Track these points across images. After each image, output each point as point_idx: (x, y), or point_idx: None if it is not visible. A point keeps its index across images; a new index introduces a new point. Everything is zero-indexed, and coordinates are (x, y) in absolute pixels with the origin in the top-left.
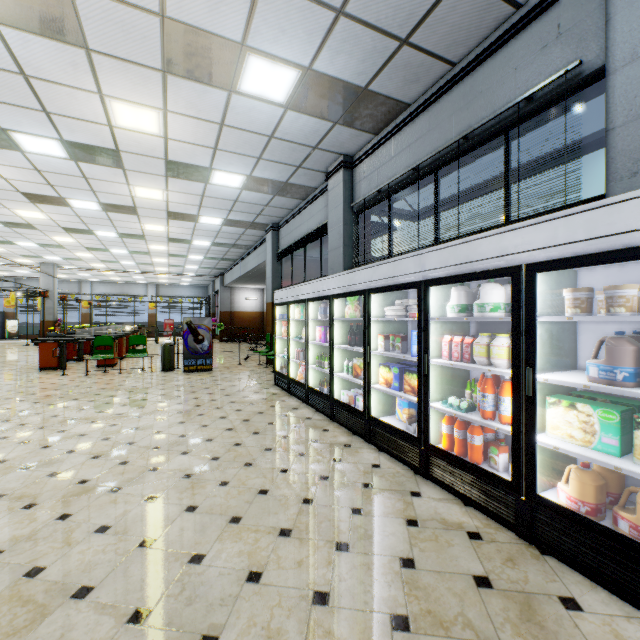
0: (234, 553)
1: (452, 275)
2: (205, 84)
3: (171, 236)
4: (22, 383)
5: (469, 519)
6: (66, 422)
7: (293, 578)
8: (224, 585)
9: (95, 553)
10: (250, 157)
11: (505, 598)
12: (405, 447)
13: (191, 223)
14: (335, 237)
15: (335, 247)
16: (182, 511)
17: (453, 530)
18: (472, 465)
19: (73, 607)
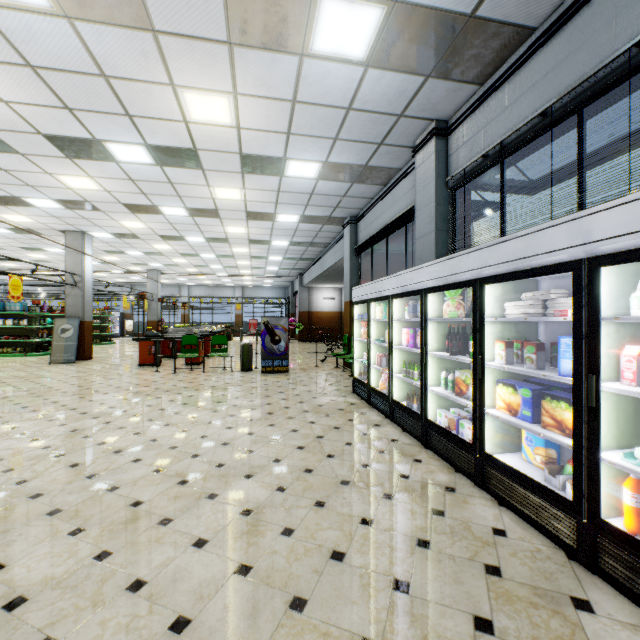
0: None
1: None
2: (274, 51)
3: (251, 238)
4: (122, 378)
5: None
6: (143, 423)
7: None
8: None
9: (116, 629)
10: (325, 139)
11: None
12: (547, 510)
13: (269, 222)
14: (424, 221)
15: (424, 233)
16: (231, 572)
17: None
18: None
19: None
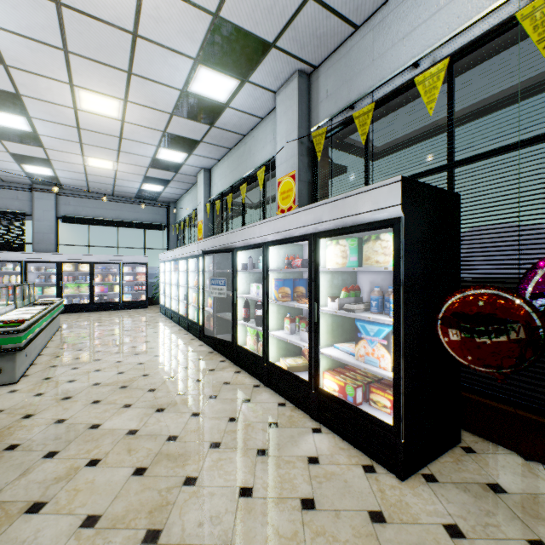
0: None
1: None
2: None
3: None
4: None
5: None
6: None
7: None
8: None
9: None
10: None
11: None
12: None
13: None
14: None
15: None
16: None
17: None
18: None
19: None
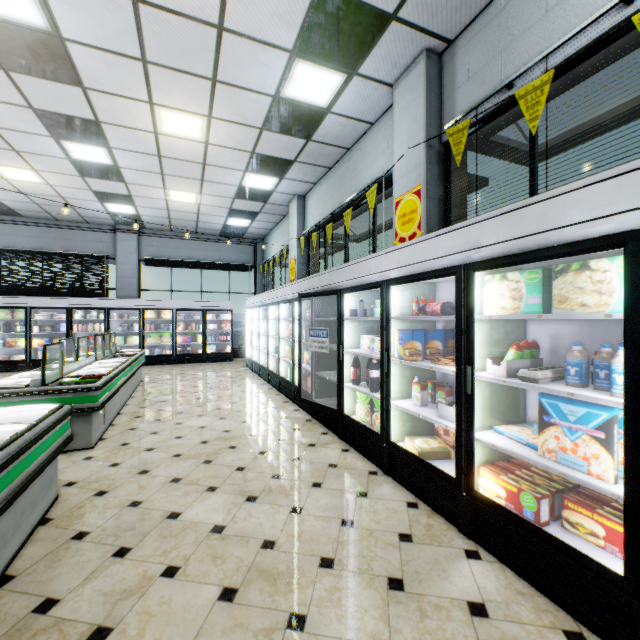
0: None
1: (84, 307)
2: None
3: None
4: None
5: None
6: None
7: None
8: None
9: None
10: None
11: None
12: None
13: None
14: None
15: None
16: None
17: None
18: None
19: None
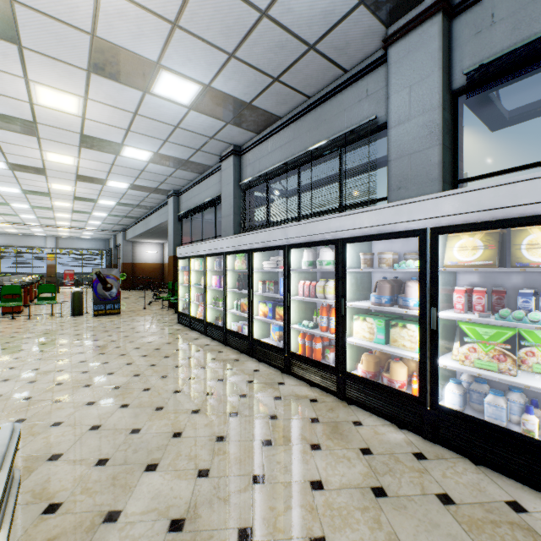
0: (162, 425)
1: (304, 242)
2: (124, 84)
3: (77, 195)
4: None
5: (312, 393)
6: None
7: (203, 432)
8: (158, 441)
9: (56, 437)
10: (158, 139)
11: (325, 425)
12: (276, 356)
13: (99, 185)
14: (227, 207)
15: (227, 214)
16: (118, 408)
17: (302, 399)
18: (315, 361)
19: (51, 464)
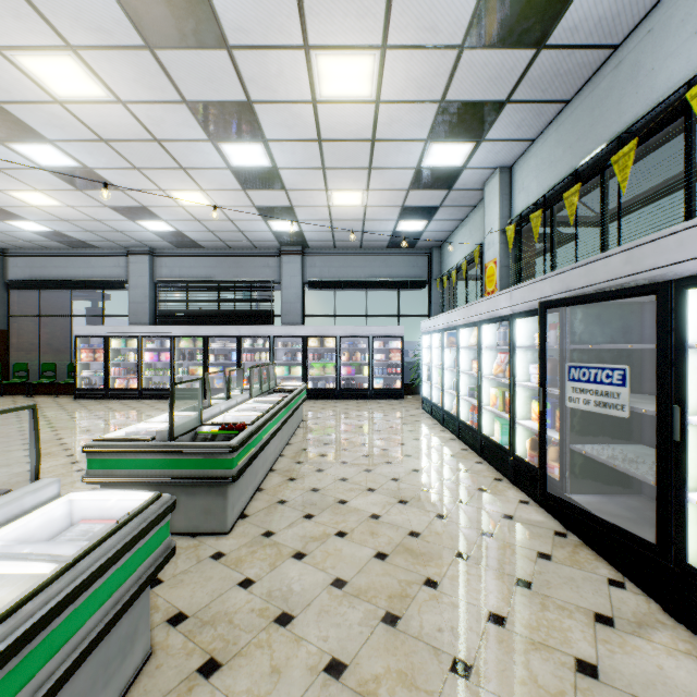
0: None
1: (251, 335)
2: (122, 215)
3: None
4: None
5: None
6: None
7: None
8: None
9: None
10: (83, 229)
11: None
12: None
13: None
14: (140, 295)
15: (140, 301)
16: None
17: None
18: None
19: None
